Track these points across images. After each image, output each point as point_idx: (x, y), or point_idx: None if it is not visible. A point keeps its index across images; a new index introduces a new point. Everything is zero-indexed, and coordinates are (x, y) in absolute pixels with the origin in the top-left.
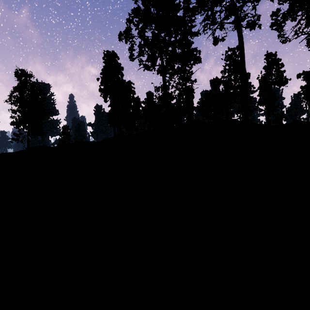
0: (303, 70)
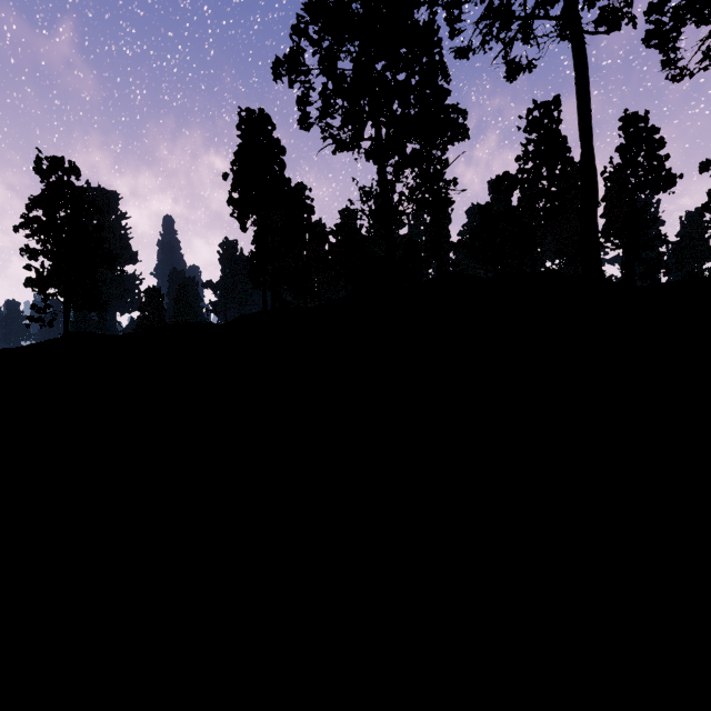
0: None
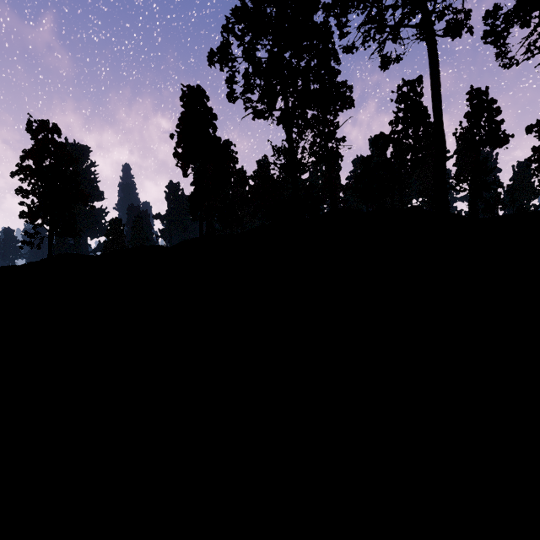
0: (538, 120)
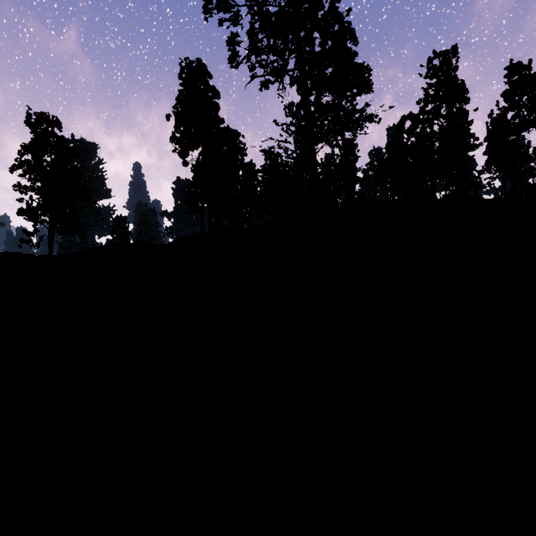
0: None
